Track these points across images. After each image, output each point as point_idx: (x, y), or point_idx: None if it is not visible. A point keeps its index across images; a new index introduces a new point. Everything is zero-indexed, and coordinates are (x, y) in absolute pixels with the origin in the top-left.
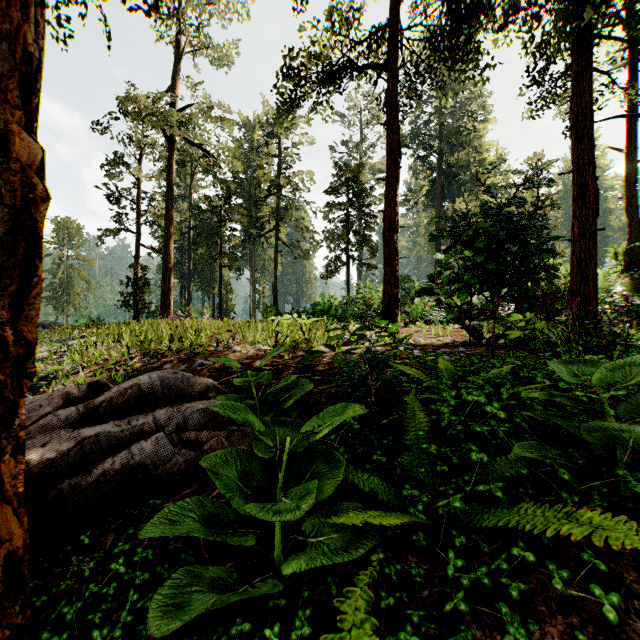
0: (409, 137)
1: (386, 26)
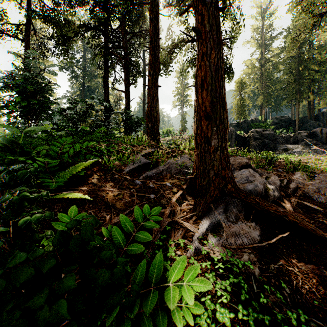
0: (67, 65)
1: (25, 25)
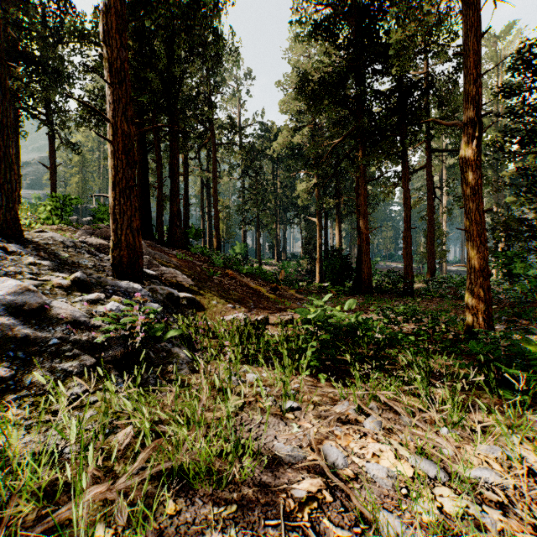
0: None
1: None
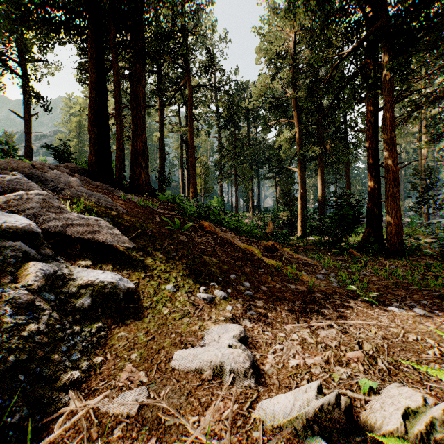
0: None
1: None
